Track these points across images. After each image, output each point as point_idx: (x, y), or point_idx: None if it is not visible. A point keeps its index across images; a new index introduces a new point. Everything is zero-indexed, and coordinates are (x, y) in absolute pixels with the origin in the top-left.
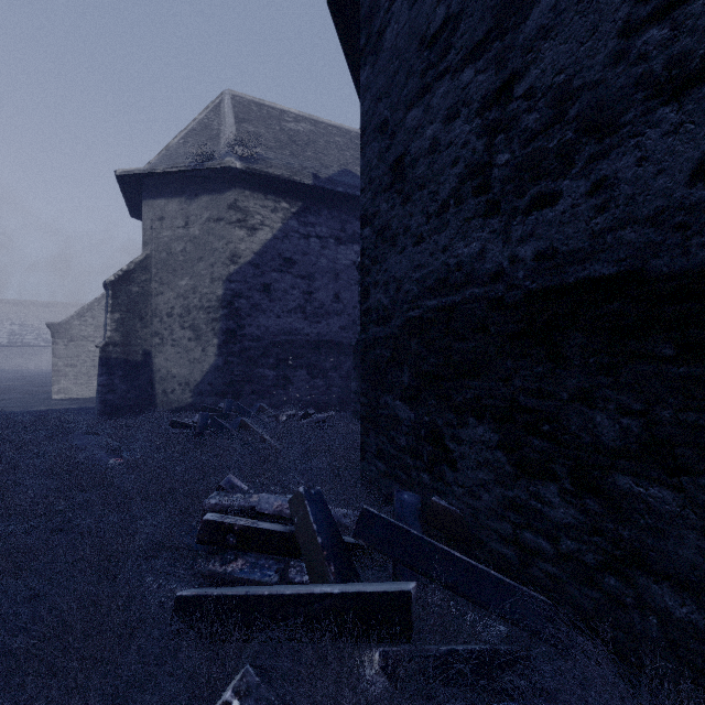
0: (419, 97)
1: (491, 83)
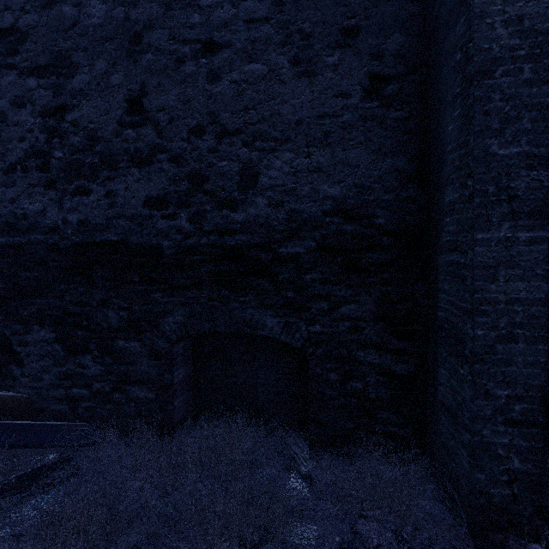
0: None
1: (51, 100)
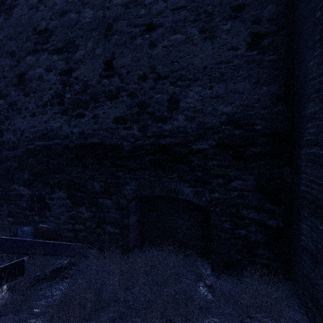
0: (33, 52)
1: (64, 66)
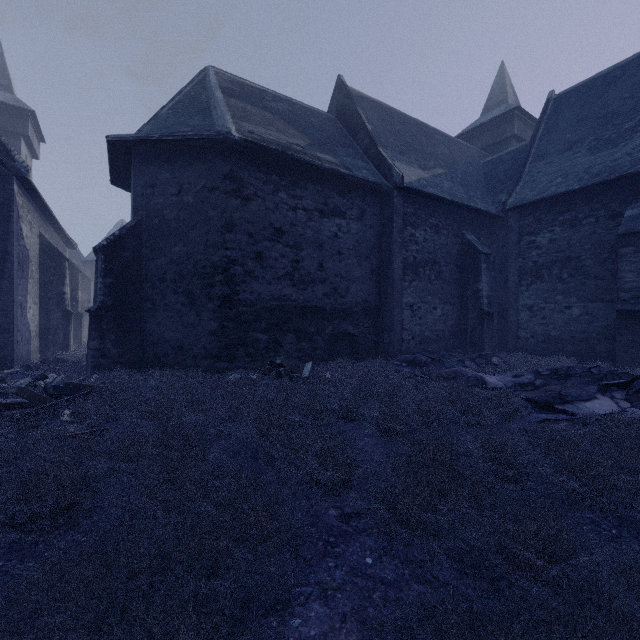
0: (270, 240)
1: (294, 257)
